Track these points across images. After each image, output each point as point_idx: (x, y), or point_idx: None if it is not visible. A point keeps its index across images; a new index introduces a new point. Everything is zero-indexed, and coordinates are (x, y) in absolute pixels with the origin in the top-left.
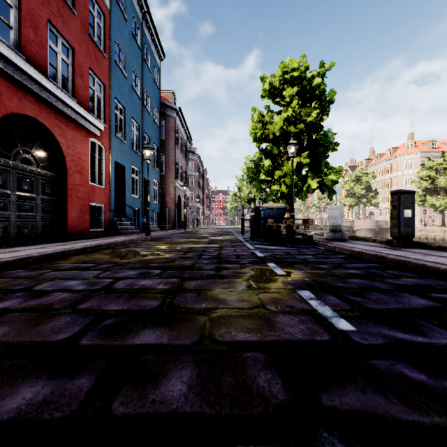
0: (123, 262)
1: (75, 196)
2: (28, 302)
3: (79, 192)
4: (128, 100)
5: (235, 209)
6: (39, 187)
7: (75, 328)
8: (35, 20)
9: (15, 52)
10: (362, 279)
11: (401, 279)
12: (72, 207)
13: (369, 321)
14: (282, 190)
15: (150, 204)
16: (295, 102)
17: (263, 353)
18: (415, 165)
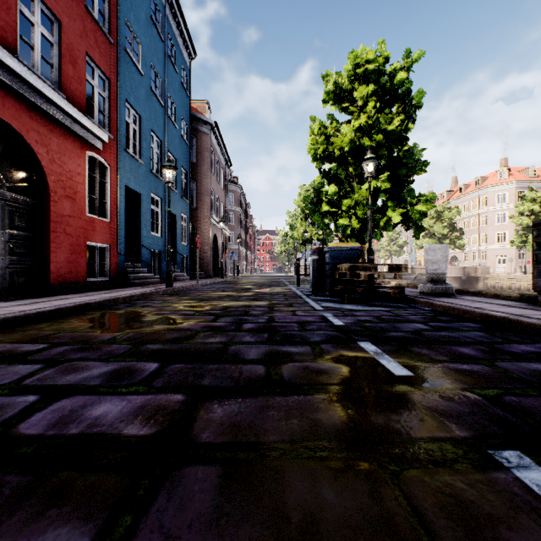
0: (102, 339)
1: (62, 232)
2: None
3: (69, 226)
4: (146, 106)
5: (285, 253)
6: (4, 217)
7: None
8: None
9: None
10: None
11: None
12: (59, 247)
13: None
14: (353, 225)
15: (176, 245)
16: (371, 104)
17: None
18: (510, 197)
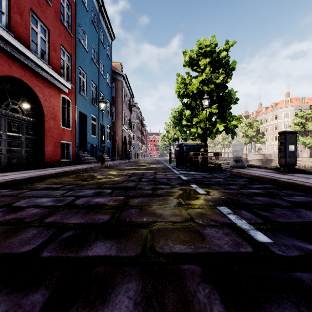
0: (83, 183)
1: (50, 136)
2: (6, 216)
3: (53, 133)
4: (89, 68)
5: (164, 146)
6: (24, 129)
7: (39, 240)
8: (21, 8)
9: (5, 30)
10: (264, 197)
11: (295, 197)
12: (48, 143)
13: (281, 234)
14: (198, 132)
15: (104, 142)
16: (207, 69)
17: (199, 265)
18: (291, 115)
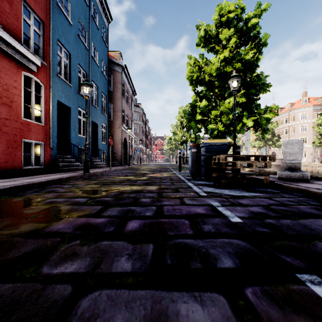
0: None
1: None
2: None
3: (6, 126)
4: (74, 47)
5: (170, 150)
6: None
7: None
8: None
9: None
10: None
11: None
12: None
13: None
14: (219, 128)
15: (98, 144)
16: (233, 40)
17: None
18: (309, 116)
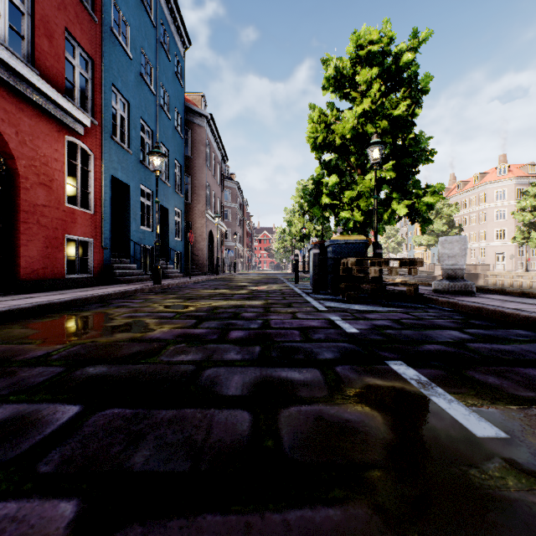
0: (30, 356)
1: (35, 223)
2: None
3: (44, 217)
4: (135, 93)
5: (282, 250)
6: None
7: None
8: None
9: None
10: None
11: None
12: (31, 239)
13: None
14: (355, 218)
15: (169, 241)
16: (375, 87)
17: None
18: (510, 194)
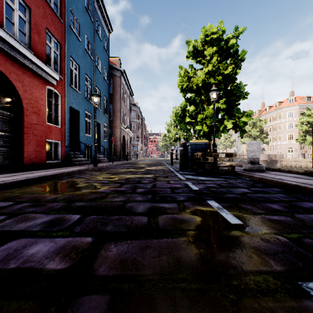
0: (48, 198)
1: (31, 133)
2: None
3: (36, 130)
4: (82, 60)
5: (165, 146)
6: None
7: None
8: None
9: None
10: None
11: None
12: (29, 142)
13: None
14: (204, 129)
15: (101, 141)
16: (214, 58)
17: None
18: (295, 114)
